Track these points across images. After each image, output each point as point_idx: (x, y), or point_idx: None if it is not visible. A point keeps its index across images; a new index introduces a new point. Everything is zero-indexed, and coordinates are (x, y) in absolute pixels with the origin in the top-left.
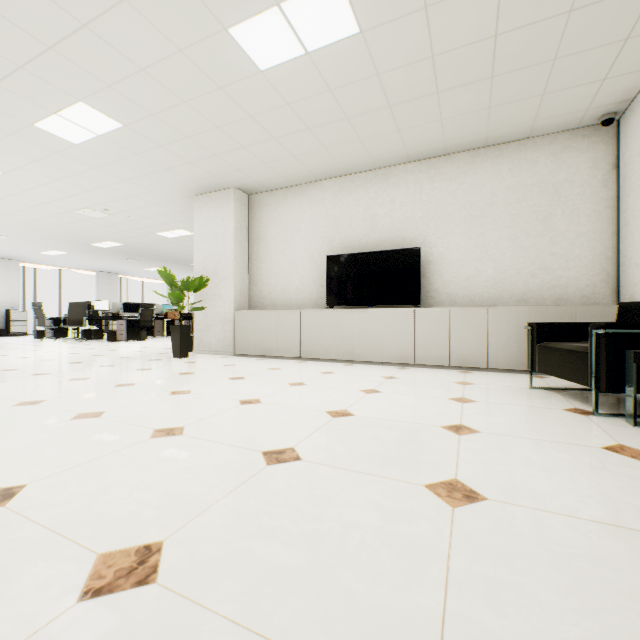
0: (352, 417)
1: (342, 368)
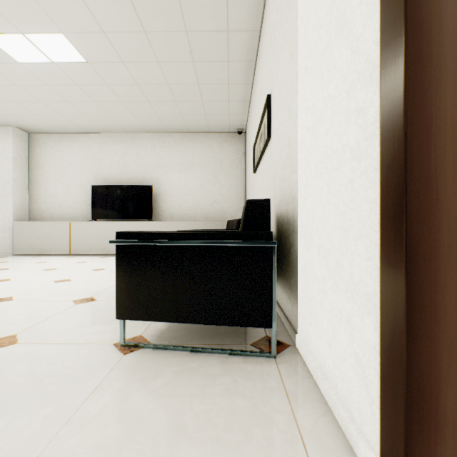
0: (69, 281)
1: (96, 259)
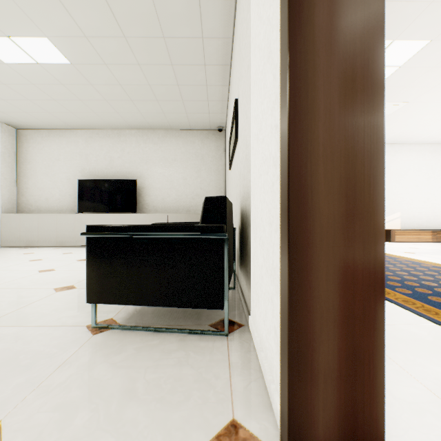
0: (52, 271)
1: (82, 250)
